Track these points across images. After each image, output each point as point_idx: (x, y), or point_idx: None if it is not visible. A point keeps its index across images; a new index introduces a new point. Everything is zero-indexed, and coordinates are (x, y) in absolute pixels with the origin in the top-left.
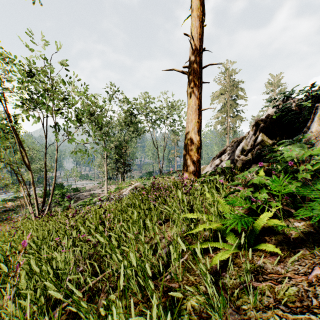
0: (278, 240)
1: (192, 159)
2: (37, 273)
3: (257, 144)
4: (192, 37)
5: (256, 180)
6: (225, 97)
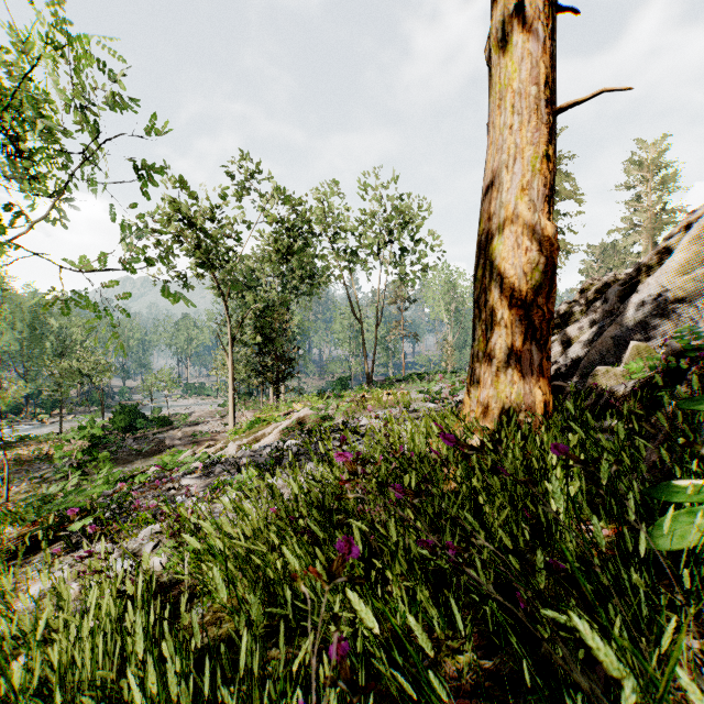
0: None
1: (523, 323)
2: None
3: None
4: None
5: None
6: None
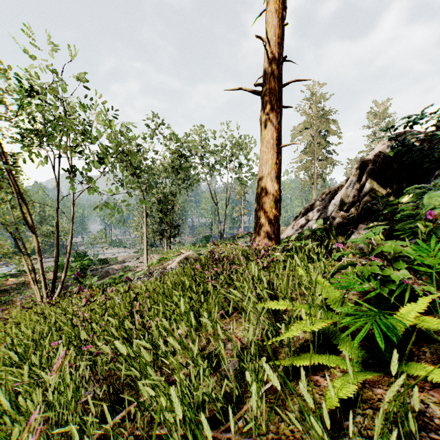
0: (436, 354)
1: (268, 218)
2: (7, 411)
3: (363, 194)
4: (268, 40)
5: (389, 247)
6: (311, 133)
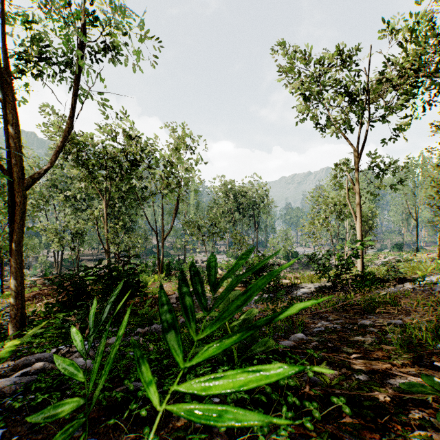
0: None
1: None
2: None
3: None
4: None
5: None
6: None
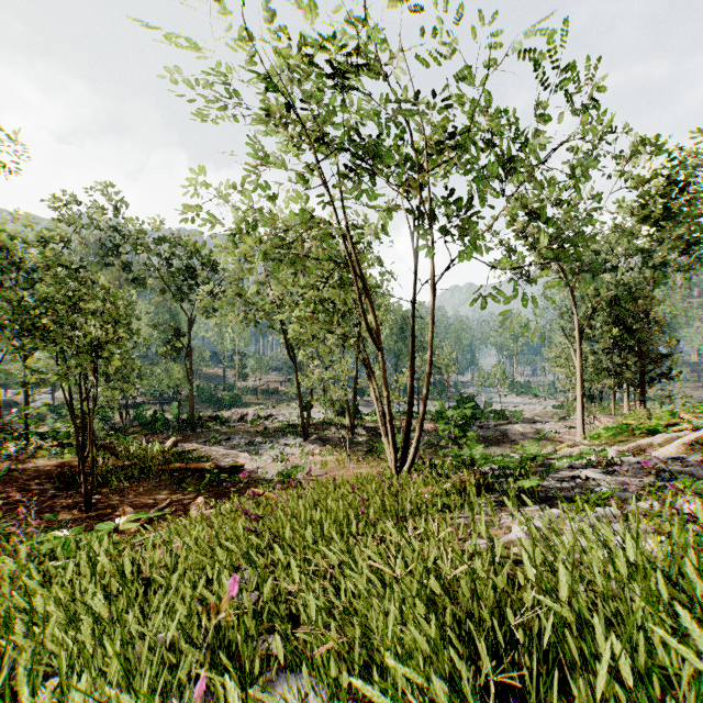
0: None
1: None
2: None
3: None
4: None
5: None
6: None
